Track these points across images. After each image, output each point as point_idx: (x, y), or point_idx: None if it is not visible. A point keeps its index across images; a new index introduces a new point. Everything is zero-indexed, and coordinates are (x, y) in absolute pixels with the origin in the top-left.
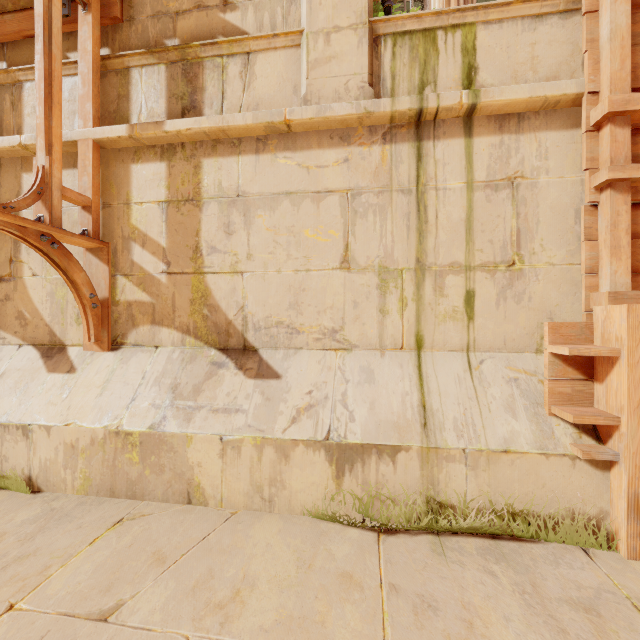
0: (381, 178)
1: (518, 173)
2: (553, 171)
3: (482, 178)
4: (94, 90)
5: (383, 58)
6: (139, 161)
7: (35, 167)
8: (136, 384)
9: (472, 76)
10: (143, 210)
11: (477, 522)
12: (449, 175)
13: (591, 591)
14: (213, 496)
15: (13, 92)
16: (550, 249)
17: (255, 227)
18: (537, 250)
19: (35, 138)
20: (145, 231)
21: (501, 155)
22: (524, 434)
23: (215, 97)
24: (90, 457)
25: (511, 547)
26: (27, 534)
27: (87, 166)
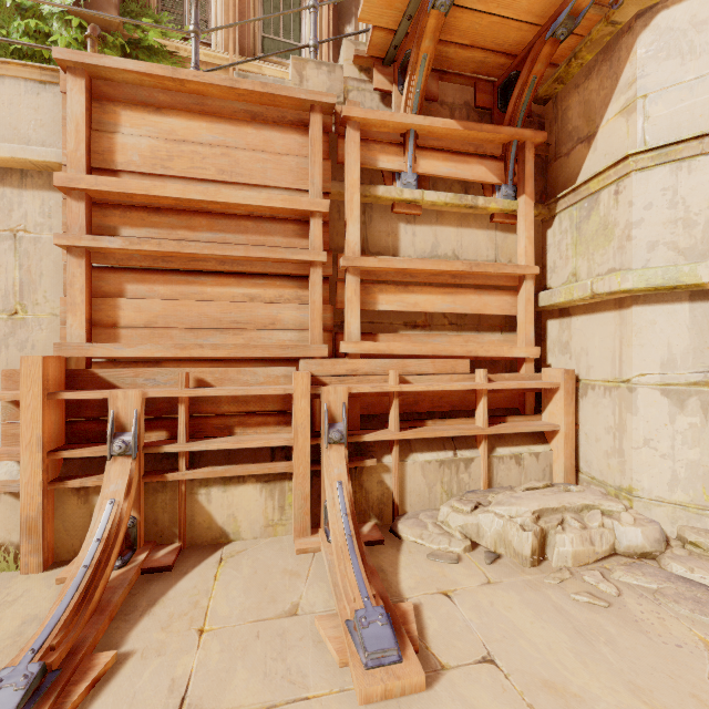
0: None
1: (22, 227)
2: (57, 229)
3: None
4: None
5: None
6: None
7: None
8: None
9: None
10: None
11: None
12: None
13: None
14: None
15: None
16: (54, 301)
17: None
18: (41, 301)
19: None
20: None
21: (3, 207)
22: None
23: None
24: None
25: None
26: None
27: None
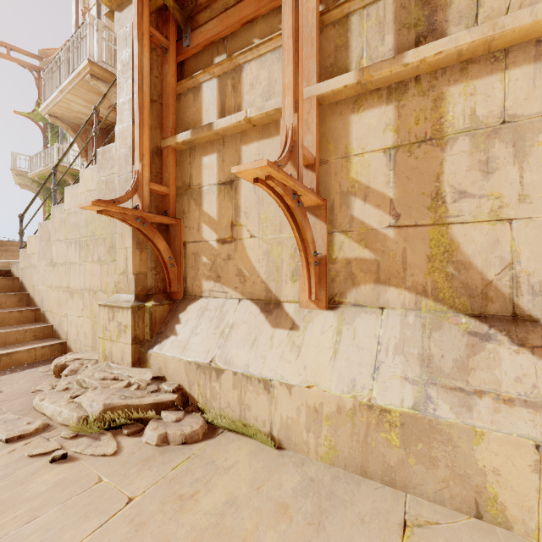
0: None
1: None
2: None
3: None
4: (316, 46)
5: None
6: (359, 109)
7: (284, 127)
8: (372, 350)
9: None
10: (364, 161)
11: None
12: None
13: None
14: (521, 520)
15: (233, 76)
16: None
17: (533, 158)
18: None
19: (259, 109)
20: (367, 183)
21: None
22: None
23: (464, 9)
24: (336, 426)
25: None
26: (311, 514)
27: (310, 124)
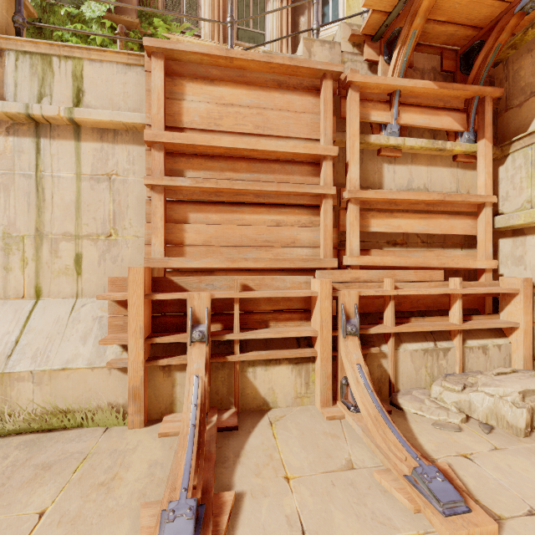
0: (5, 163)
1: (114, 171)
2: (138, 173)
3: (88, 172)
4: None
5: (7, 68)
6: None
7: None
8: None
9: (80, 97)
10: None
11: (18, 423)
12: (63, 167)
13: (68, 455)
14: None
15: None
16: (136, 226)
17: None
18: (127, 226)
19: None
20: None
21: (102, 157)
22: (84, 355)
23: None
24: None
25: (53, 436)
26: None
27: None
